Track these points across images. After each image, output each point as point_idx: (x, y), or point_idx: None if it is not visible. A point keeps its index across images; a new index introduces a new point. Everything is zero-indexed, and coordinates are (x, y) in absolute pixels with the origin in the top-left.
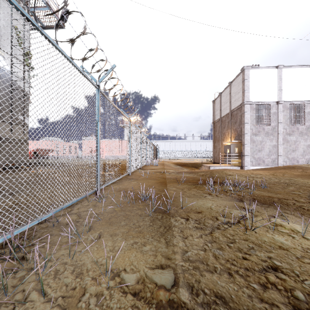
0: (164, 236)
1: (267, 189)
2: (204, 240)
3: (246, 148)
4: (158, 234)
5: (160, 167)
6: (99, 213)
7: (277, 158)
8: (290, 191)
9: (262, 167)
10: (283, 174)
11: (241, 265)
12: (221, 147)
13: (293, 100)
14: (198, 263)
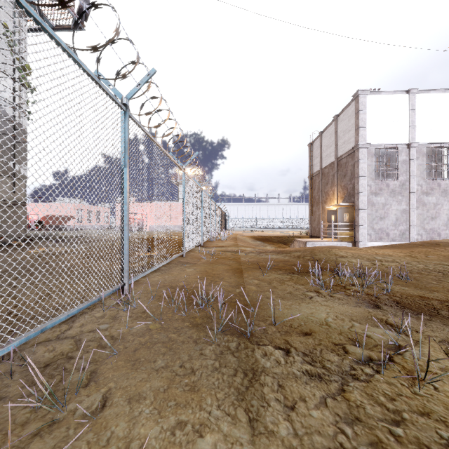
0: (244, 401)
1: (411, 283)
2: (333, 414)
3: (361, 215)
4: (231, 396)
5: (231, 244)
6: (117, 337)
7: (408, 230)
8: None
9: (385, 243)
10: (425, 254)
11: None
12: (322, 213)
13: (433, 141)
14: None
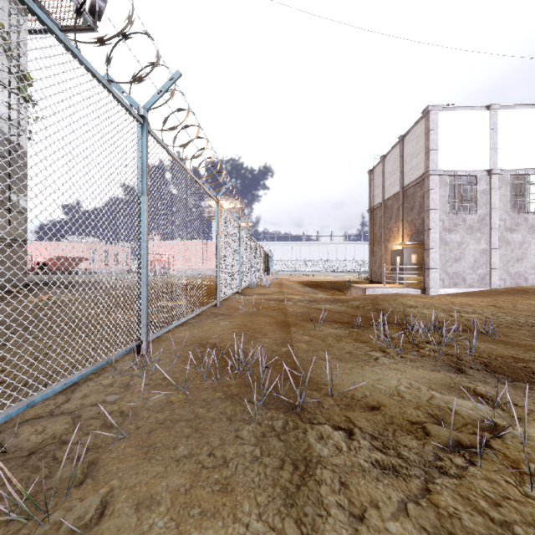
0: (294, 507)
1: (499, 339)
2: (417, 527)
3: (432, 256)
4: (277, 500)
5: (275, 291)
6: (127, 413)
7: (488, 274)
8: None
9: (461, 290)
10: (512, 304)
11: None
12: (385, 254)
13: (518, 167)
14: None
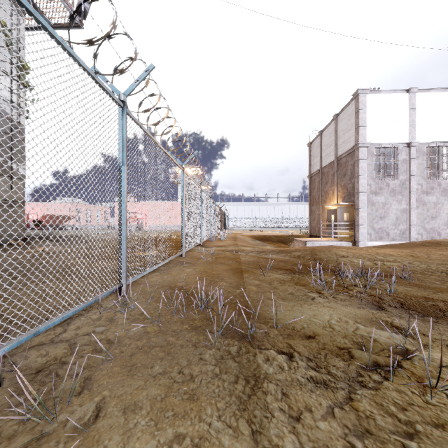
0: (246, 411)
1: (414, 283)
2: (341, 425)
3: (361, 214)
4: (233, 406)
5: (230, 243)
6: (113, 341)
7: (408, 229)
8: None
9: (385, 242)
10: (426, 254)
11: None
12: (322, 212)
13: (433, 140)
14: None
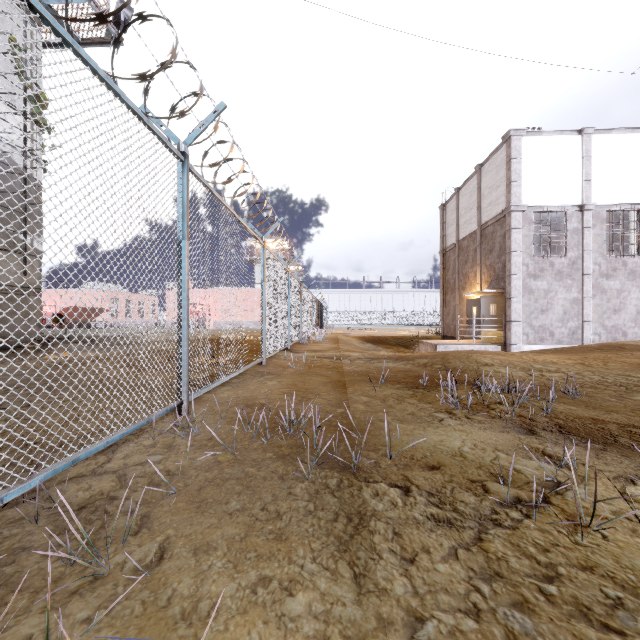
0: (348, 552)
1: (581, 400)
2: (465, 568)
3: (514, 306)
4: (331, 546)
5: (329, 347)
6: (174, 472)
7: (580, 327)
8: (639, 406)
9: (548, 346)
10: (603, 362)
11: None
12: (459, 304)
13: (616, 202)
14: None
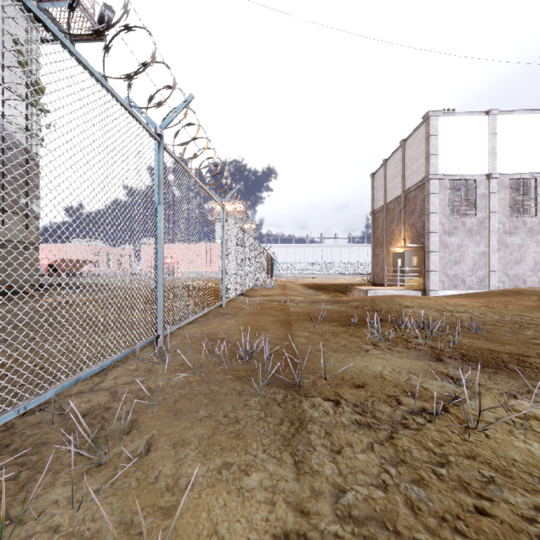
0: (290, 446)
1: (482, 335)
2: (378, 457)
3: (432, 259)
4: (277, 442)
5: (278, 292)
6: (155, 389)
7: (487, 276)
8: (529, 339)
9: (461, 291)
10: (504, 304)
11: (478, 533)
12: (387, 256)
13: (517, 171)
14: (373, 526)
